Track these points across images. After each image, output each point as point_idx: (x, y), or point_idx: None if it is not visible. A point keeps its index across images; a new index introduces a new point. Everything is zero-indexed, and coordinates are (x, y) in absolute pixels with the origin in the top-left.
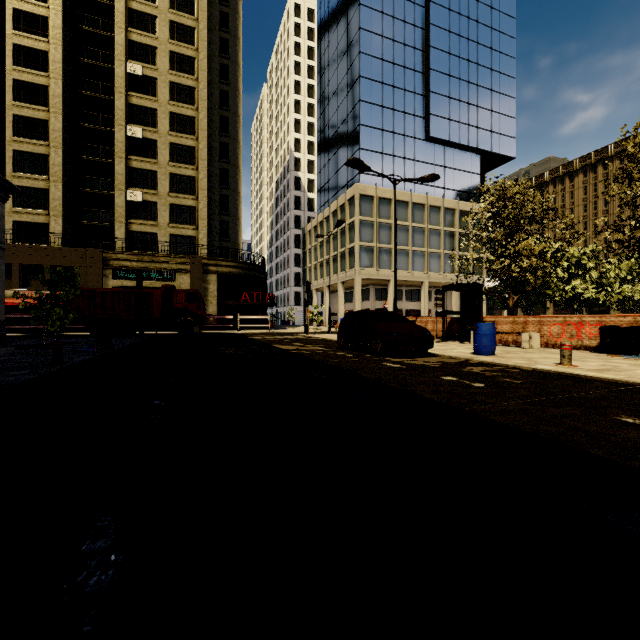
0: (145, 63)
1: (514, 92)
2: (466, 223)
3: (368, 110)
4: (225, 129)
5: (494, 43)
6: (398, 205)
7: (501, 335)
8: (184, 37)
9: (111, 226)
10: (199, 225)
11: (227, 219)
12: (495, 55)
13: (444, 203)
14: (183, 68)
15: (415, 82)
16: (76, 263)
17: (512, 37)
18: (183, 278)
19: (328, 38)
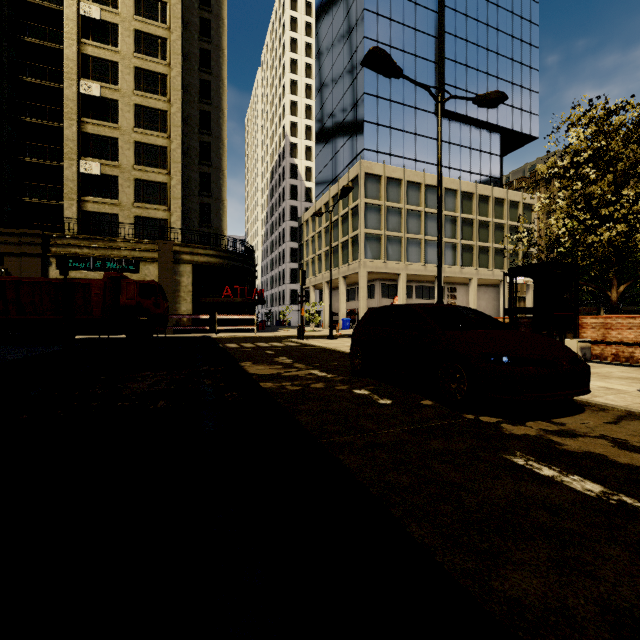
0: (104, 5)
1: (537, 63)
2: (485, 209)
3: (374, 77)
4: (206, 95)
5: (515, 7)
6: (409, 187)
7: (618, 347)
8: None
9: (61, 205)
10: (171, 205)
11: (208, 201)
12: (516, 20)
13: (461, 186)
14: (152, 14)
15: (427, 47)
16: (7, 248)
17: (535, 1)
18: (149, 269)
19: (327, 2)
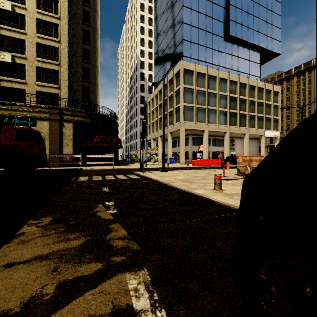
0: None
1: (280, 12)
2: (253, 94)
3: (189, 13)
4: (87, 20)
5: None
6: (209, 78)
7: None
8: None
9: None
10: (61, 84)
11: (88, 85)
12: None
13: (239, 79)
14: None
15: None
16: None
17: None
18: (42, 124)
19: None
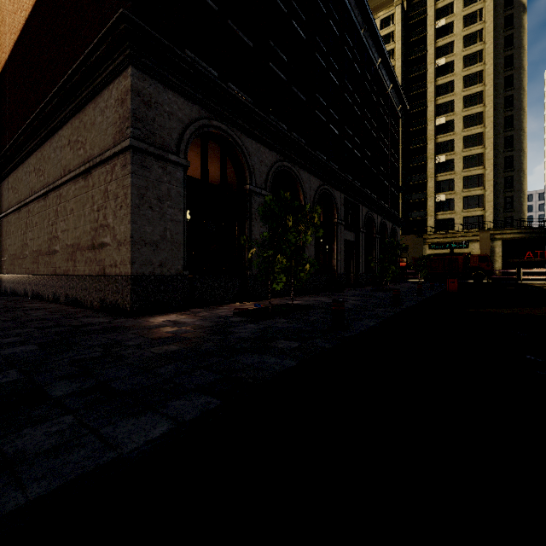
0: (446, 113)
1: None
2: None
3: None
4: (509, 125)
5: None
6: None
7: None
8: (473, 81)
9: (425, 218)
10: (486, 206)
11: (511, 194)
12: None
13: None
14: (473, 102)
15: None
16: (409, 243)
17: None
18: (474, 245)
19: None
